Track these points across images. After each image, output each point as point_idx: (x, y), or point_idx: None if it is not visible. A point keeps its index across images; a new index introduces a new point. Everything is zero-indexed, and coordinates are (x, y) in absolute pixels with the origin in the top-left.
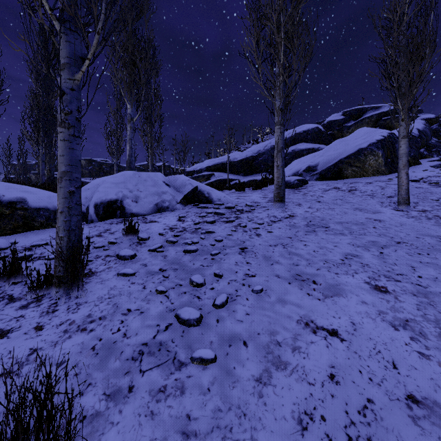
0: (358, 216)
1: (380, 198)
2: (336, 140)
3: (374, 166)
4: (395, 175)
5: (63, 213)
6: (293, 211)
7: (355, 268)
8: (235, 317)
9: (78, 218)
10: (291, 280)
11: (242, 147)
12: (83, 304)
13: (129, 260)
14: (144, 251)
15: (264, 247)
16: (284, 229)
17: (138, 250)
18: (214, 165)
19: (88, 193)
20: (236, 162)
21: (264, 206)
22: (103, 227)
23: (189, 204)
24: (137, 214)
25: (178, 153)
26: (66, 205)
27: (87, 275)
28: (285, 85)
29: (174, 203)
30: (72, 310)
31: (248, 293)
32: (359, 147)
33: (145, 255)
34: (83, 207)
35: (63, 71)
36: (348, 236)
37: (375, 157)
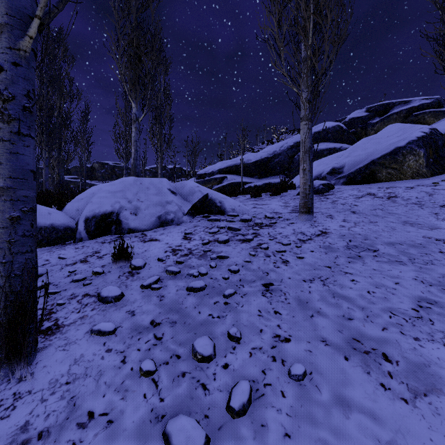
0: (412, 234)
1: (431, 207)
2: (363, 139)
3: (414, 167)
4: (440, 178)
5: (2, 251)
6: (324, 225)
7: (441, 328)
8: (266, 443)
9: (26, 256)
10: (346, 350)
11: (256, 147)
12: (24, 397)
13: (113, 304)
14: (135, 287)
15: (296, 282)
16: (318, 252)
17: (128, 285)
18: (227, 168)
19: (80, 204)
20: (250, 164)
21: (287, 218)
22: (92, 248)
23: (198, 215)
24: (135, 230)
25: (190, 155)
26: (6, 239)
27: (48, 332)
28: (313, 72)
29: (180, 215)
30: (2, 411)
31: (283, 380)
32: (395, 145)
33: (134, 295)
34: (73, 221)
35: (1, 37)
36: (409, 265)
37: (416, 157)
